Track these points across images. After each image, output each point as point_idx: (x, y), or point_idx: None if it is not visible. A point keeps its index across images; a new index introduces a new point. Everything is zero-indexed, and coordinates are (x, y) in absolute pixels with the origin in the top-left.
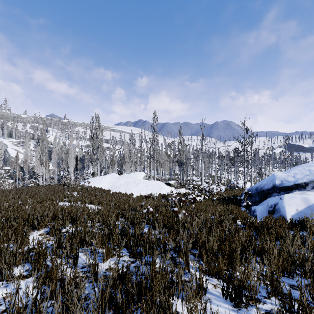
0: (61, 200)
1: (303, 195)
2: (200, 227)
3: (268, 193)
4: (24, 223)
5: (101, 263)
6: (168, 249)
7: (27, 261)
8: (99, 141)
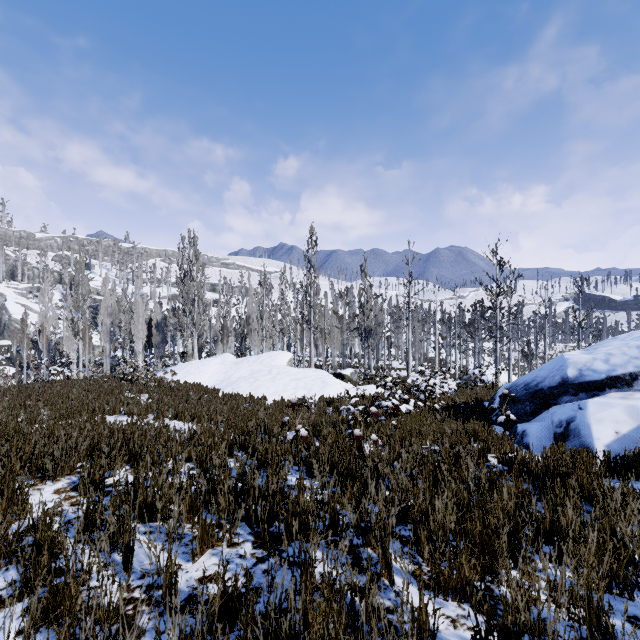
0: (112, 411)
1: (629, 401)
2: (411, 472)
3: (551, 395)
4: (23, 465)
5: (188, 563)
6: (342, 527)
7: (16, 559)
8: (196, 287)
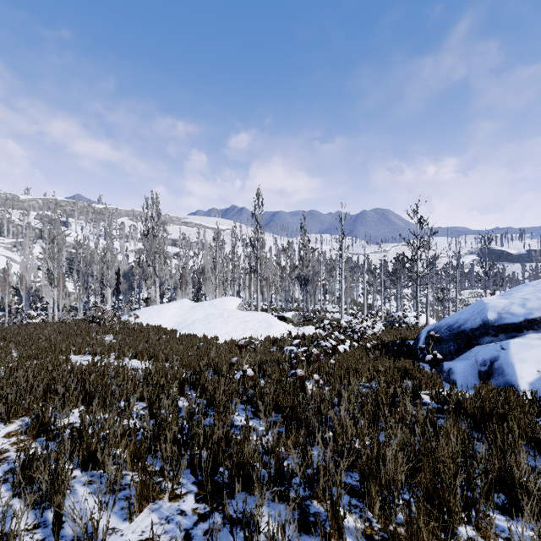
0: (77, 351)
1: None
2: (353, 413)
3: (473, 336)
4: None
5: (124, 523)
6: (288, 475)
7: None
8: (158, 242)
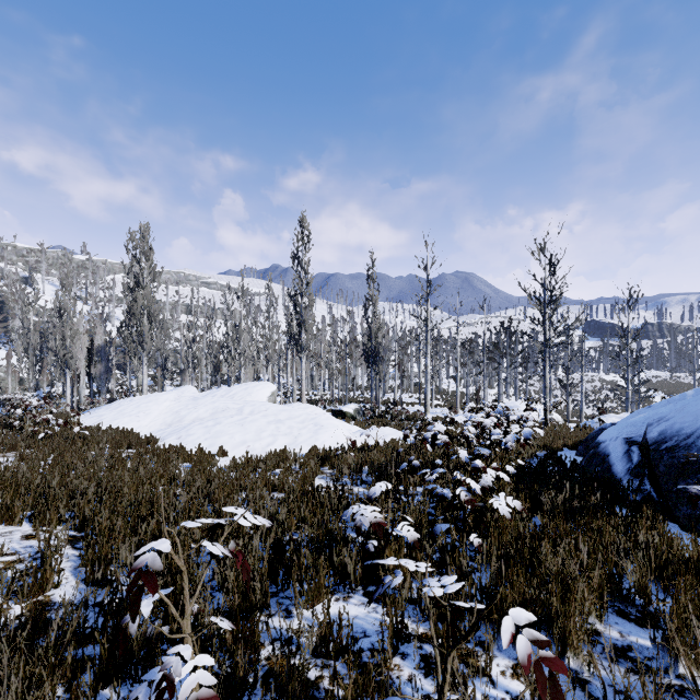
0: None
1: None
2: None
3: None
4: None
5: None
6: None
7: None
8: (146, 297)
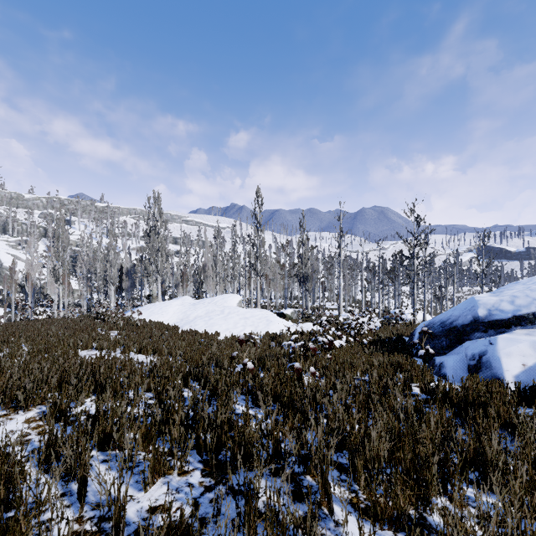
0: (85, 346)
1: (533, 337)
2: (345, 402)
3: (464, 332)
4: None
5: (140, 493)
6: (284, 455)
7: None
8: (160, 240)
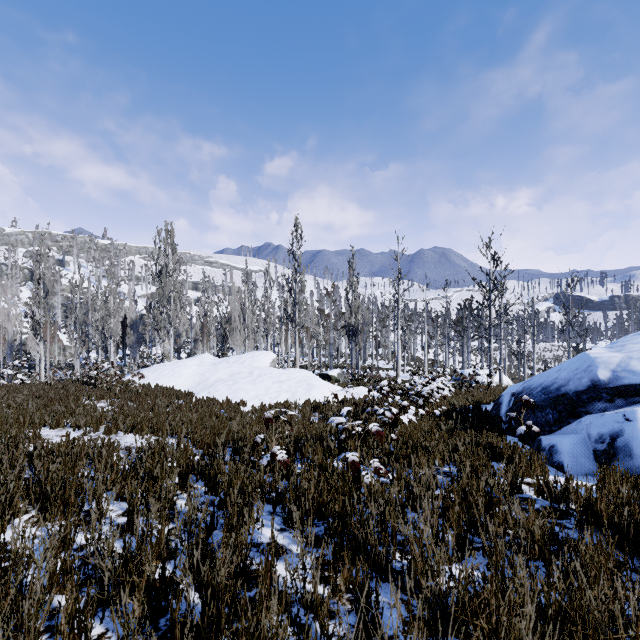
0: (55, 423)
1: None
2: (435, 525)
3: (579, 401)
4: None
5: None
6: None
7: None
8: (172, 283)
